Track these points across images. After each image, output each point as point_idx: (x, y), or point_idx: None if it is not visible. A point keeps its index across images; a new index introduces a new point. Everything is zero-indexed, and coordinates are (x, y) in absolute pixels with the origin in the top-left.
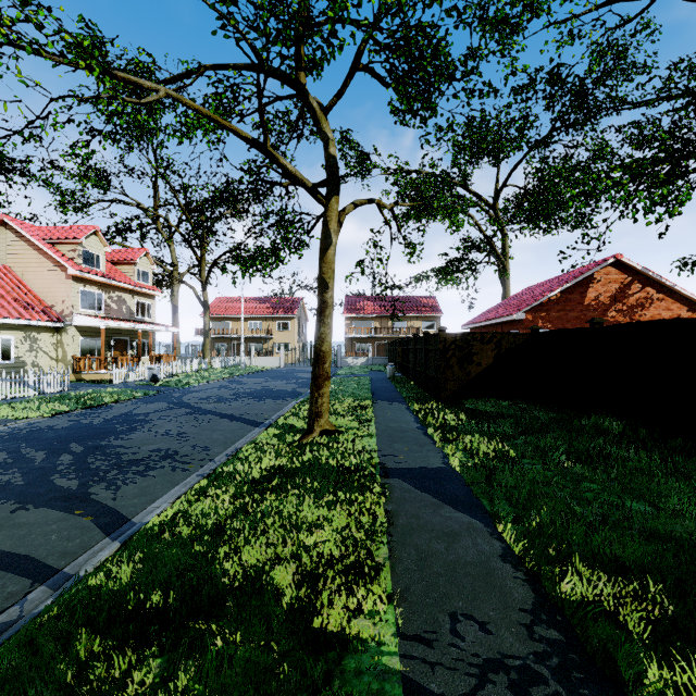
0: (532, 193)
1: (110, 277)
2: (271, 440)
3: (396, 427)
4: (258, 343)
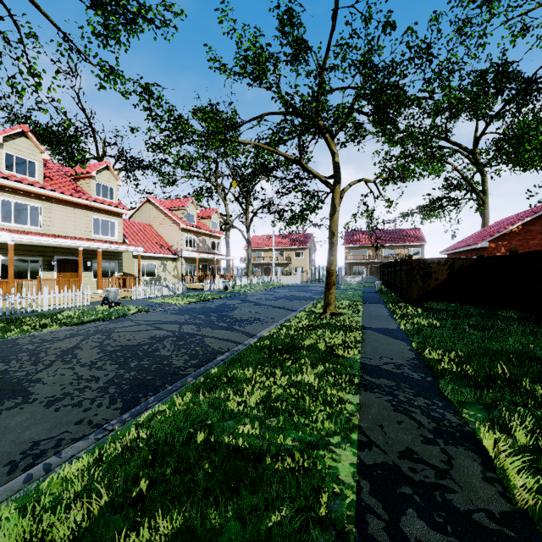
0: (511, 136)
1: (199, 228)
2: (304, 316)
3: (374, 314)
4: (281, 266)
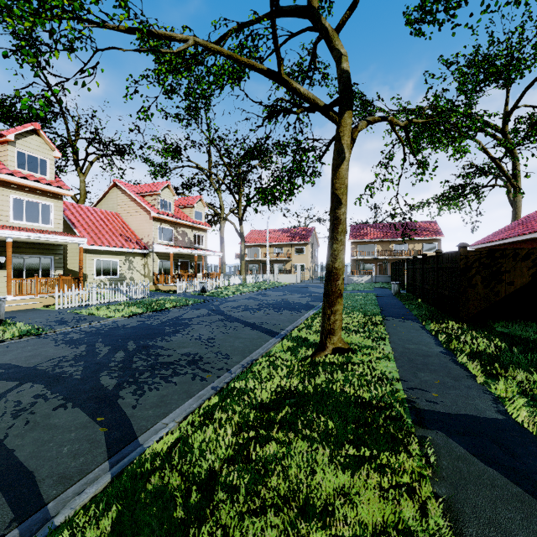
0: None
1: (177, 217)
2: (284, 354)
3: (415, 350)
4: (280, 264)
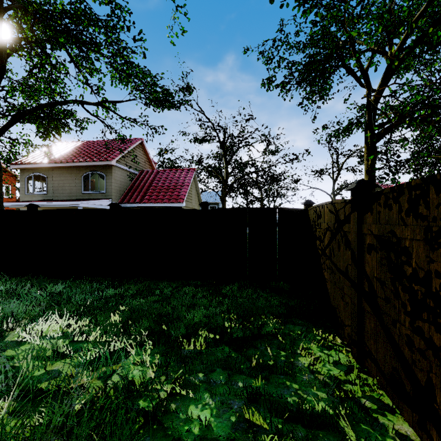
0: None
1: None
2: None
3: None
4: None
